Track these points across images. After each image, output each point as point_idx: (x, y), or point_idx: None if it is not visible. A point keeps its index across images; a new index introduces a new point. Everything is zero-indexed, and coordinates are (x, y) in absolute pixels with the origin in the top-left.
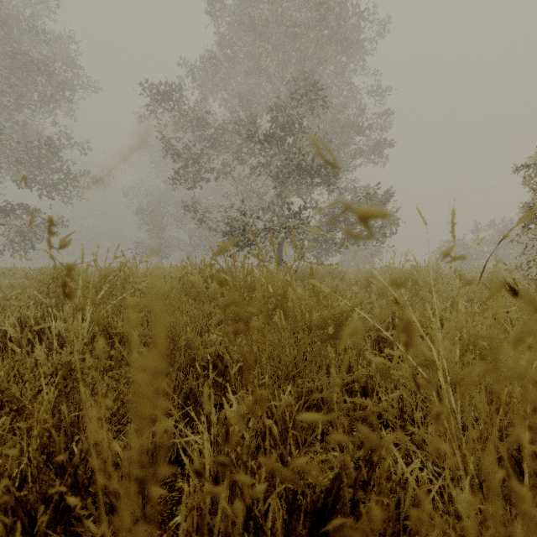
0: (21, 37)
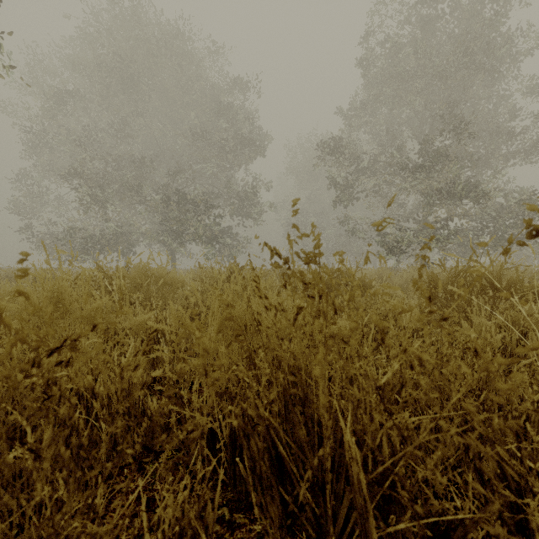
0: (240, 125)
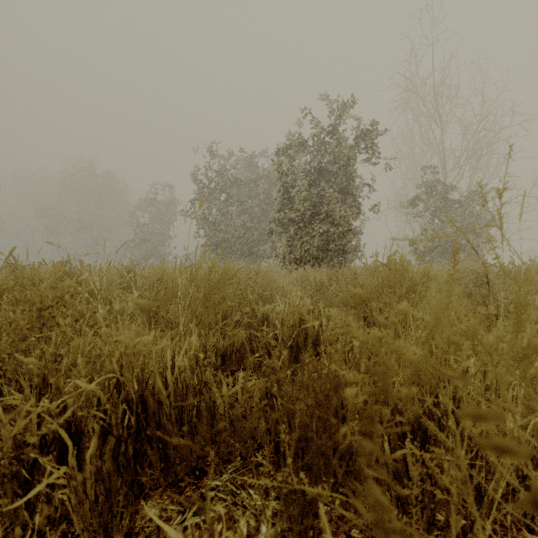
0: None
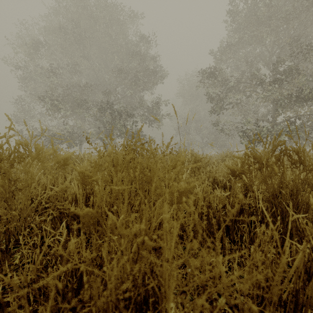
0: (148, 62)
